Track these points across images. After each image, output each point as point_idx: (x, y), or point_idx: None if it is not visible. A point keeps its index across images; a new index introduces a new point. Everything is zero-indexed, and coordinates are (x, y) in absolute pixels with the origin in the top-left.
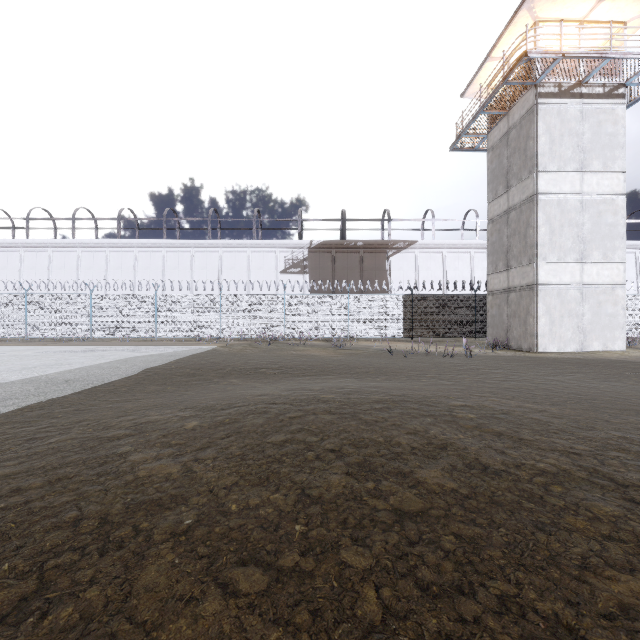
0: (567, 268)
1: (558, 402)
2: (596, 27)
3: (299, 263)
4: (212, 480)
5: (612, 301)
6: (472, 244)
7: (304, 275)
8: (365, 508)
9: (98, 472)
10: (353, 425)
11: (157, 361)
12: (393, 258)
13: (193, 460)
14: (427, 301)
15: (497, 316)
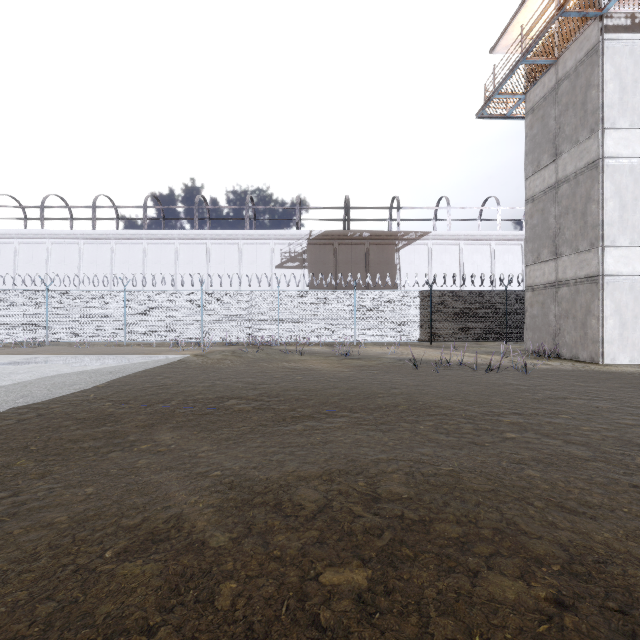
0: None
1: None
2: None
3: (297, 256)
4: None
5: None
6: (492, 235)
7: (303, 270)
8: None
9: None
10: None
11: (76, 384)
12: (403, 251)
13: None
14: (448, 298)
15: (540, 316)
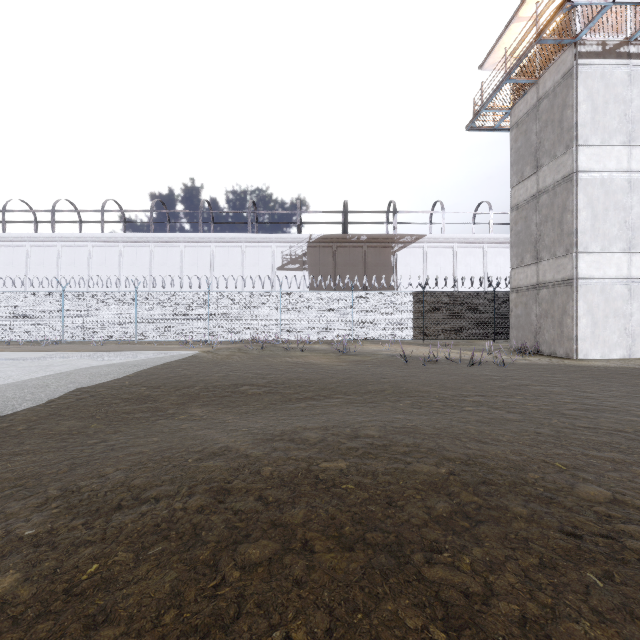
0: (612, 259)
1: None
2: None
3: (297, 259)
4: None
5: None
6: (485, 238)
7: (303, 272)
8: None
9: None
10: (410, 623)
11: (110, 374)
12: (399, 253)
13: None
14: (440, 299)
15: (523, 316)
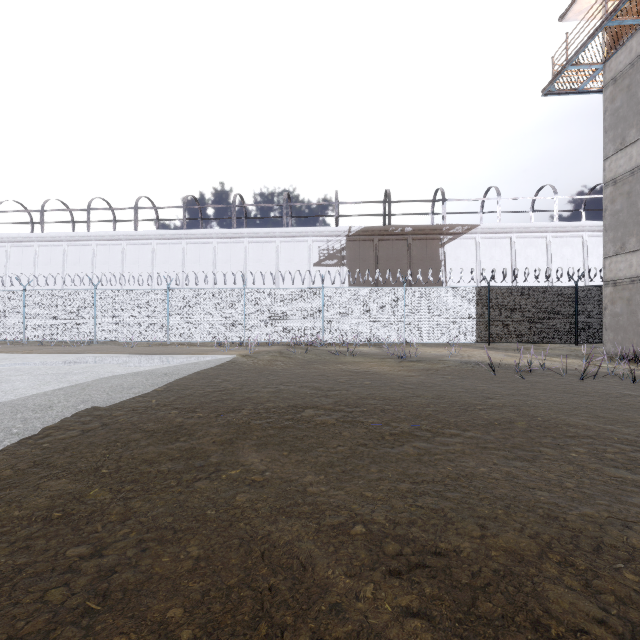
0: None
1: None
2: None
3: (335, 254)
4: None
5: None
6: (549, 227)
7: (341, 268)
8: None
9: None
10: None
11: (134, 388)
12: (448, 246)
13: None
14: (509, 295)
15: (625, 315)
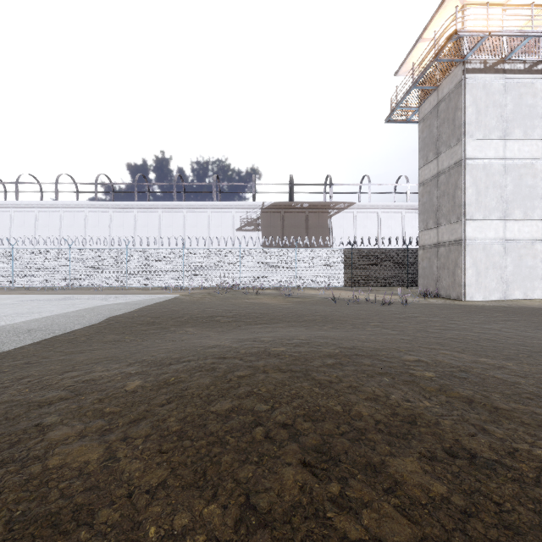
0: (491, 225)
1: (510, 356)
2: (519, 8)
3: (253, 222)
4: (135, 476)
5: (532, 255)
6: (403, 205)
7: (257, 232)
8: (332, 537)
9: (2, 459)
10: (306, 387)
11: (122, 309)
12: (334, 217)
13: (121, 439)
14: (365, 255)
15: (427, 268)
